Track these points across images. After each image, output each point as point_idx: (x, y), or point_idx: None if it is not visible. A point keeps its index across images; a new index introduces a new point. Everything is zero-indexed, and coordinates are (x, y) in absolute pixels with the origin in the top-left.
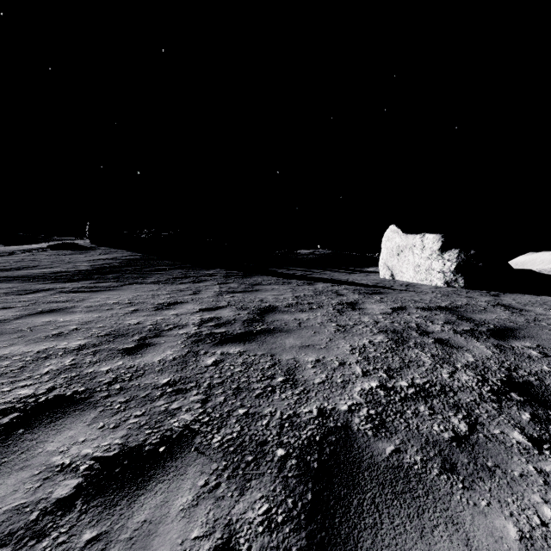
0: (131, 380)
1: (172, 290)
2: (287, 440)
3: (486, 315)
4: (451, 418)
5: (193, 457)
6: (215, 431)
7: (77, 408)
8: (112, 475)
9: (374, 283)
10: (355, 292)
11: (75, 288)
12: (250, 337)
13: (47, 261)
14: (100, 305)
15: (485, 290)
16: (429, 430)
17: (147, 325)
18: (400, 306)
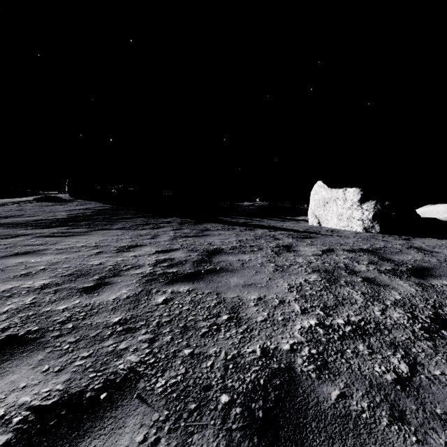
0: (84, 319)
1: (134, 235)
2: (231, 384)
3: (403, 256)
4: (390, 358)
5: (134, 405)
6: (159, 374)
7: (26, 349)
8: (45, 429)
9: (305, 229)
10: (289, 236)
11: (51, 233)
12: (198, 277)
13: (32, 211)
14: (69, 247)
15: (397, 235)
16: (371, 372)
17: (108, 265)
18: (328, 248)
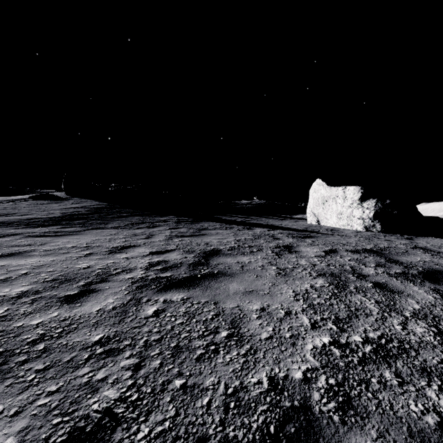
0: (59, 338)
1: (128, 234)
2: (233, 433)
3: (410, 257)
4: (426, 391)
5: None
6: (142, 419)
7: None
8: None
9: (304, 228)
10: (289, 236)
11: (42, 233)
12: (194, 282)
13: (26, 209)
14: (58, 248)
15: (399, 234)
16: (407, 412)
17: (97, 268)
18: (331, 248)
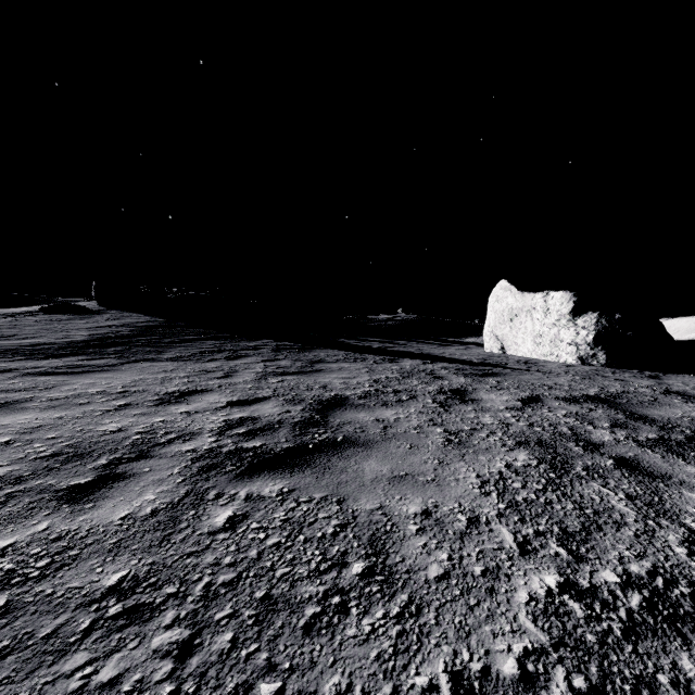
0: (40, 580)
1: (194, 371)
2: None
3: (665, 410)
4: None
5: None
6: None
7: None
8: None
9: (481, 359)
10: (459, 373)
11: (51, 368)
12: (302, 459)
13: (32, 328)
14: (73, 396)
15: (635, 369)
16: None
17: (133, 433)
18: (531, 395)
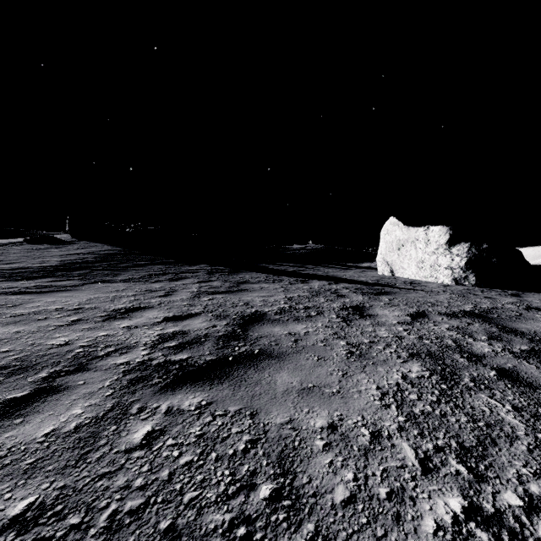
0: None
1: (141, 290)
2: None
3: (531, 324)
4: None
5: None
6: None
7: None
8: None
9: (375, 281)
10: (358, 292)
11: (23, 288)
12: (222, 371)
13: (15, 256)
14: (35, 312)
15: (499, 288)
16: None
17: (77, 346)
18: (418, 311)
